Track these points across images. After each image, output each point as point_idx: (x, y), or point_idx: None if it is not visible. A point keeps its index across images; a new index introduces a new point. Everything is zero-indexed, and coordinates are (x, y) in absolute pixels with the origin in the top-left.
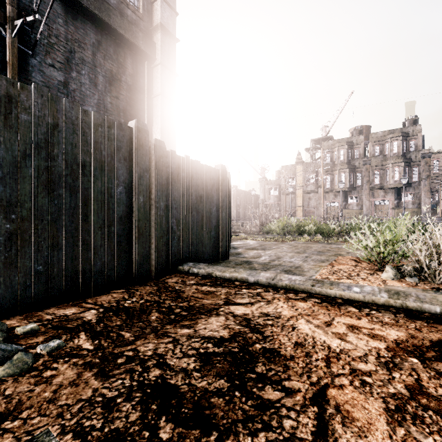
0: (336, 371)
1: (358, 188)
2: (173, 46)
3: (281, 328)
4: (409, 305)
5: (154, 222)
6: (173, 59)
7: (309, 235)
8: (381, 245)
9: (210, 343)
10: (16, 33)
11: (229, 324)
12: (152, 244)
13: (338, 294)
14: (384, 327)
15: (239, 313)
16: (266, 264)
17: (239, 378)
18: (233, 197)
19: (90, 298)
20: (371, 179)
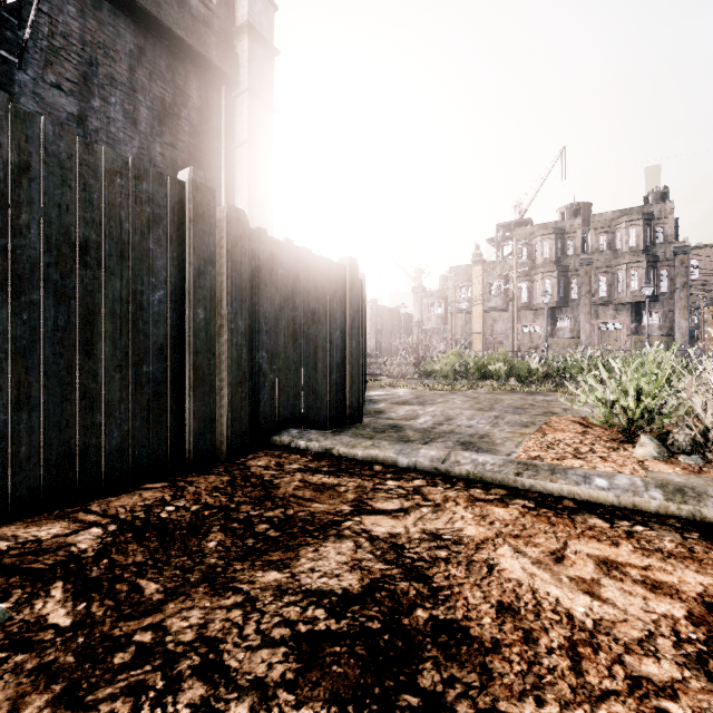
0: (598, 683)
1: (572, 303)
2: (269, 62)
3: (466, 568)
4: (708, 515)
5: (226, 357)
6: (270, 83)
7: (497, 379)
8: (631, 397)
9: (321, 608)
10: None
11: (362, 560)
12: (223, 397)
13: (566, 491)
14: (669, 564)
15: (382, 533)
16: (429, 431)
17: (383, 709)
18: (371, 318)
19: (97, 500)
20: (593, 288)
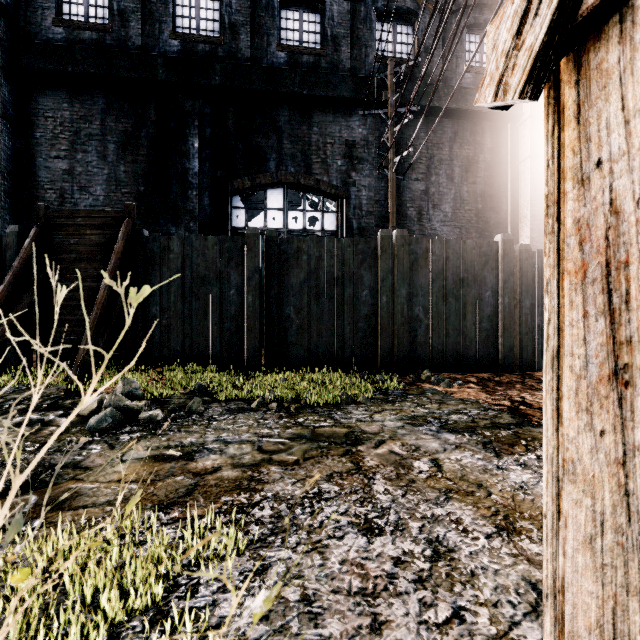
0: None
1: None
2: None
3: None
4: None
5: (518, 320)
6: None
7: None
8: None
9: None
10: (395, 169)
11: None
12: (517, 340)
13: None
14: None
15: None
16: None
17: None
18: None
19: (467, 373)
20: None
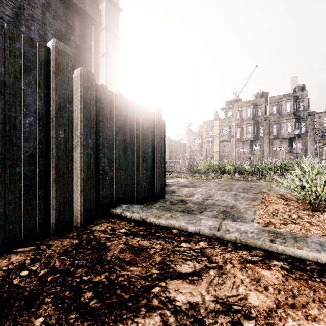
0: None
1: (260, 138)
2: (116, 15)
3: None
4: None
5: (80, 162)
6: (117, 25)
7: (229, 173)
8: (318, 185)
9: None
10: None
11: None
12: (78, 187)
13: (311, 256)
14: None
15: (184, 303)
16: (201, 204)
17: None
18: (167, 145)
19: None
20: (270, 131)
